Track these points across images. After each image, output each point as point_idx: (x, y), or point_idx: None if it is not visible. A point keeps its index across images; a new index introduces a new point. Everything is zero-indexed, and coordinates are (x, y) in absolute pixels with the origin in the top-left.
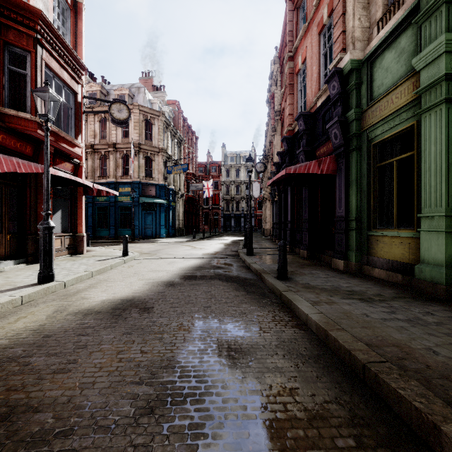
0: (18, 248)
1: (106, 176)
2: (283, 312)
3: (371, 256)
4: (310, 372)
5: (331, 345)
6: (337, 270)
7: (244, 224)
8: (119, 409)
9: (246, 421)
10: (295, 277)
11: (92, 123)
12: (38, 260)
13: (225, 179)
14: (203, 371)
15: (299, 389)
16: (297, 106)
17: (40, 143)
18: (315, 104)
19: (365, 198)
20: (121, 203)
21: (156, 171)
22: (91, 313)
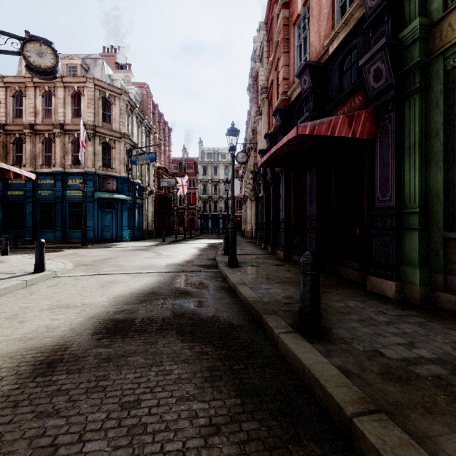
0: None
1: (51, 165)
2: None
3: (453, 275)
4: None
5: None
6: (383, 297)
7: (222, 225)
8: None
9: None
10: (331, 323)
11: (33, 98)
12: None
13: (202, 177)
14: None
15: None
16: (294, 68)
17: None
18: (325, 51)
19: (439, 173)
20: (70, 198)
21: (117, 160)
22: None
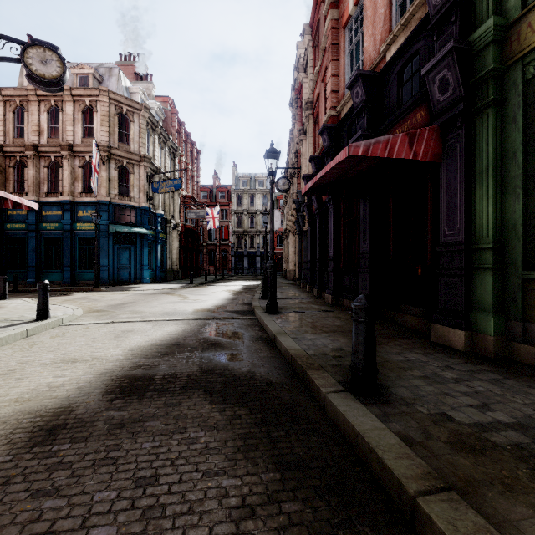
0: None
1: (58, 193)
2: None
3: (534, 323)
4: None
5: None
6: (450, 349)
7: (259, 264)
8: None
9: None
10: (389, 381)
11: (36, 114)
12: None
13: (236, 208)
14: None
15: None
16: (345, 78)
17: None
18: (382, 58)
19: (517, 201)
20: (81, 232)
21: (136, 188)
22: None
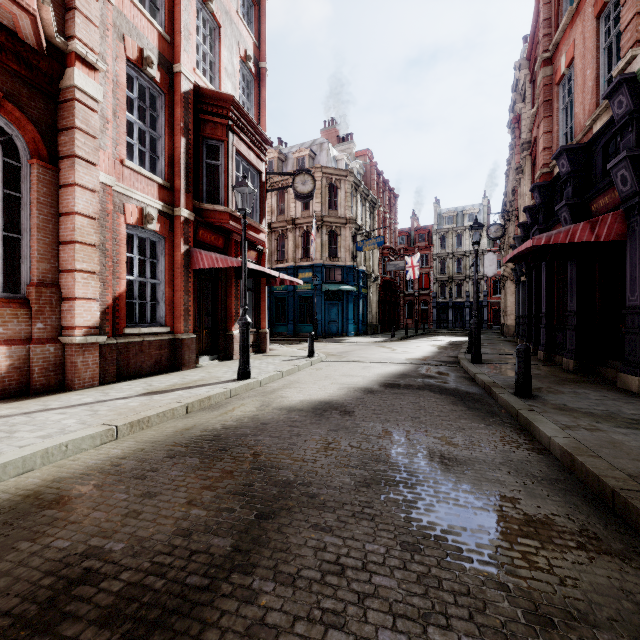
0: (211, 344)
1: (284, 260)
2: (517, 434)
3: None
4: (539, 490)
5: (578, 472)
6: (625, 391)
7: (469, 317)
8: (341, 479)
9: (458, 508)
10: (545, 395)
11: (269, 198)
12: (228, 357)
13: (439, 251)
14: (414, 469)
15: (522, 500)
16: (558, 135)
17: (230, 233)
18: (589, 129)
19: None
20: (300, 292)
21: (342, 248)
22: (294, 410)
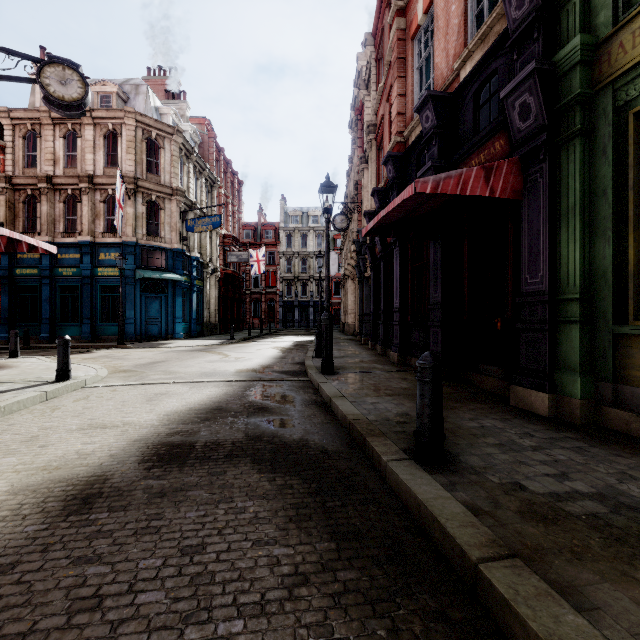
0: None
1: (76, 233)
2: None
3: (626, 384)
4: None
5: None
6: (531, 414)
7: (313, 316)
8: None
9: None
10: (459, 448)
11: (50, 140)
12: None
13: (285, 249)
14: None
15: None
16: (413, 98)
17: None
18: (455, 77)
19: (607, 246)
20: (102, 278)
21: (167, 226)
22: None
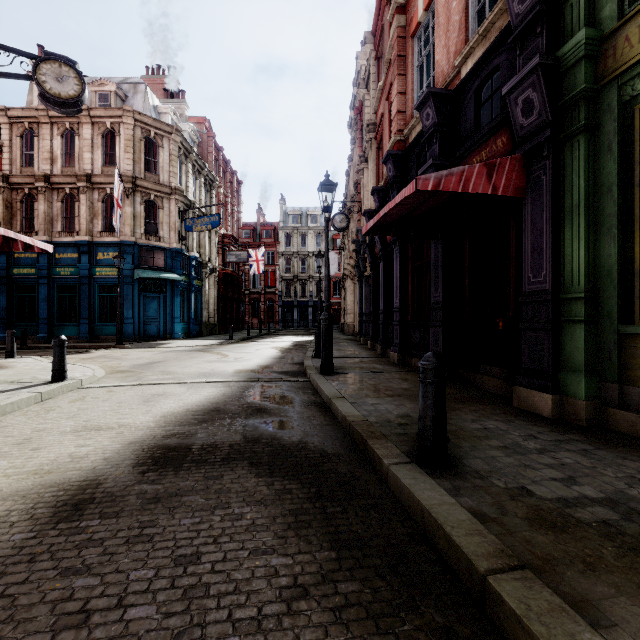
0: None
1: (74, 232)
2: None
3: (632, 385)
4: None
5: None
6: (535, 415)
7: (312, 316)
8: None
9: None
10: (462, 451)
11: (48, 138)
12: None
13: (285, 249)
14: None
15: None
16: (413, 96)
17: None
18: (456, 74)
19: (613, 244)
20: (100, 278)
21: (166, 226)
22: None
